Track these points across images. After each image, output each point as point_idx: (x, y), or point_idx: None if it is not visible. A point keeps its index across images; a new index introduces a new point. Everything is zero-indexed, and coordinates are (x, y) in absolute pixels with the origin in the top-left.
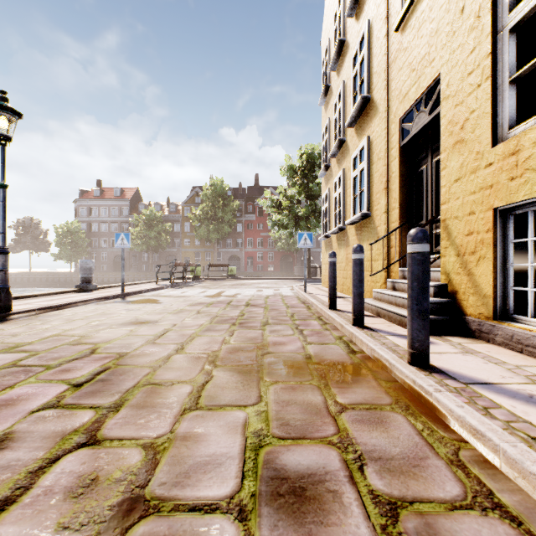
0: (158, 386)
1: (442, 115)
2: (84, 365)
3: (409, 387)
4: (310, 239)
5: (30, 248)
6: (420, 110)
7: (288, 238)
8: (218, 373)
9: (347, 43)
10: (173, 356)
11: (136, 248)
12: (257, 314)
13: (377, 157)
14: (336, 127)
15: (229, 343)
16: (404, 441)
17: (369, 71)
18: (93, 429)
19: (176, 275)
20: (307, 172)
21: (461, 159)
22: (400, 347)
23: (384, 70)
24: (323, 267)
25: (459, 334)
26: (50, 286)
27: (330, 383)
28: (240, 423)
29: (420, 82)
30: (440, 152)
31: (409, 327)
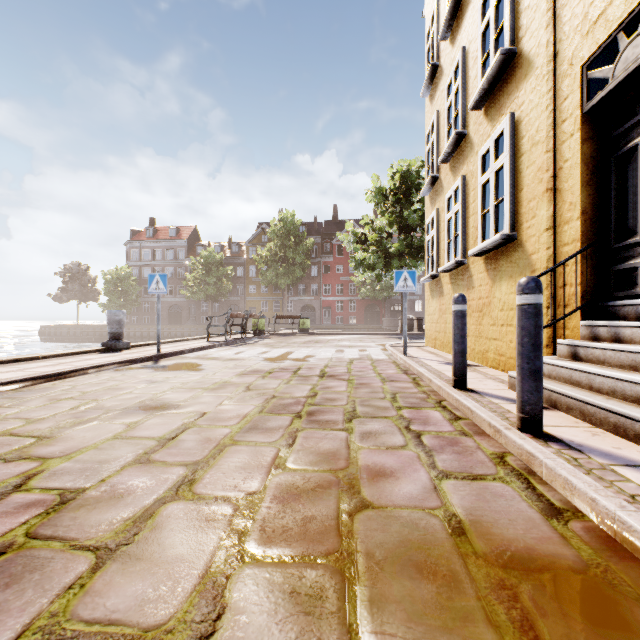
0: None
1: None
2: None
3: None
4: (412, 280)
5: (78, 297)
6: (636, 33)
7: (374, 283)
8: (239, 592)
9: None
10: (163, 507)
11: (192, 296)
12: (337, 394)
13: (530, 143)
14: (449, 119)
15: (283, 468)
16: None
17: (514, 10)
18: None
19: (239, 329)
20: (401, 197)
21: None
22: None
23: None
24: (427, 319)
25: None
26: (98, 340)
27: None
28: None
29: None
30: None
31: None
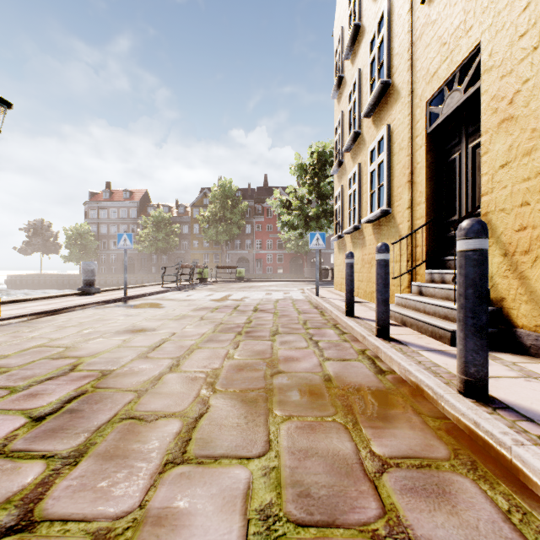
0: (138, 421)
1: (483, 91)
2: (56, 388)
3: (467, 429)
4: (322, 240)
5: (41, 250)
6: (452, 89)
7: (298, 239)
8: (216, 401)
9: (363, 28)
10: (165, 375)
11: (144, 250)
12: (266, 321)
13: (398, 148)
14: (350, 120)
15: (232, 358)
16: (488, 536)
17: (389, 53)
18: (33, 498)
19: (184, 278)
20: (318, 171)
21: (510, 140)
22: (441, 367)
23: (408, 50)
24: (336, 269)
25: (507, 350)
26: (60, 287)
27: (359, 419)
28: (241, 491)
29: (452, 56)
30: (481, 134)
31: (461, 346)
